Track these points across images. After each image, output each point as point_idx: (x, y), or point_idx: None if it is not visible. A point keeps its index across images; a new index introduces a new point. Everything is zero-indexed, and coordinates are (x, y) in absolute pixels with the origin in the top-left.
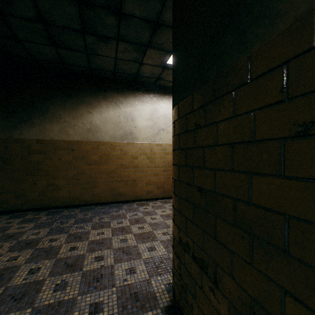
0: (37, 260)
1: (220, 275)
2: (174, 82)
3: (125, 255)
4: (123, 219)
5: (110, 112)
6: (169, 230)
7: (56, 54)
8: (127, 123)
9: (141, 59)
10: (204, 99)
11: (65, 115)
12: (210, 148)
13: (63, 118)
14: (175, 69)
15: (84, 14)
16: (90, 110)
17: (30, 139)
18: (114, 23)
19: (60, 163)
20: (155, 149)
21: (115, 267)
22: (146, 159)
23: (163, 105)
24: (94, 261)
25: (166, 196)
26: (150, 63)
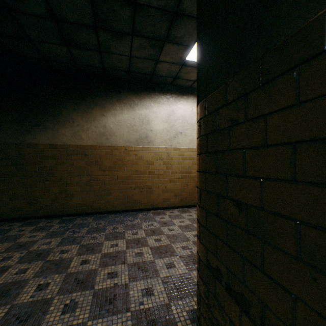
0: (46, 274)
1: (272, 323)
2: (200, 73)
3: (140, 272)
4: (138, 229)
5: (125, 115)
6: (189, 243)
7: (69, 54)
8: (142, 126)
9: (157, 56)
10: (243, 86)
11: (78, 119)
12: (254, 150)
13: (76, 121)
14: (201, 56)
15: (96, 6)
16: (104, 113)
17: (43, 144)
18: (128, 15)
19: (73, 168)
20: (172, 154)
21: (130, 287)
22: (162, 164)
23: (180, 106)
24: (106, 277)
25: (183, 204)
26: (167, 60)
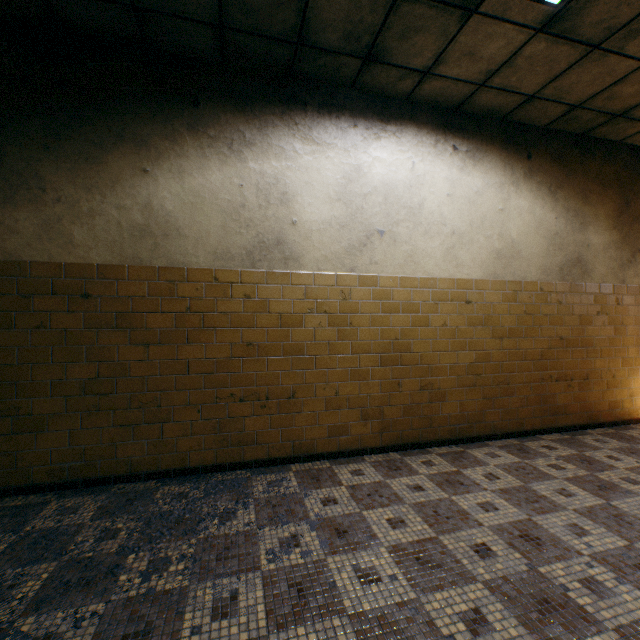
0: None
1: None
2: None
3: None
4: (244, 574)
5: (213, 173)
6: None
7: None
8: (266, 209)
9: None
10: None
11: (58, 180)
12: None
13: (53, 189)
14: None
15: None
16: (146, 165)
17: None
18: None
19: (43, 339)
20: (355, 294)
21: None
22: (327, 325)
23: (379, 154)
24: None
25: (389, 442)
26: None
